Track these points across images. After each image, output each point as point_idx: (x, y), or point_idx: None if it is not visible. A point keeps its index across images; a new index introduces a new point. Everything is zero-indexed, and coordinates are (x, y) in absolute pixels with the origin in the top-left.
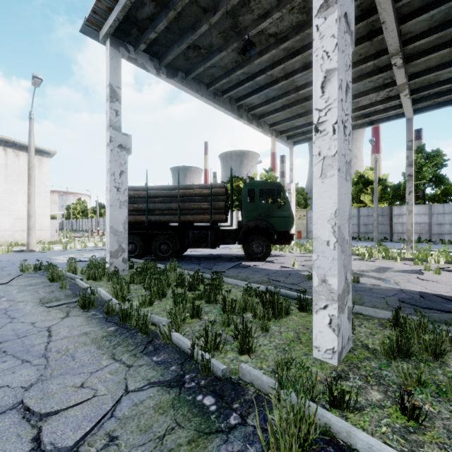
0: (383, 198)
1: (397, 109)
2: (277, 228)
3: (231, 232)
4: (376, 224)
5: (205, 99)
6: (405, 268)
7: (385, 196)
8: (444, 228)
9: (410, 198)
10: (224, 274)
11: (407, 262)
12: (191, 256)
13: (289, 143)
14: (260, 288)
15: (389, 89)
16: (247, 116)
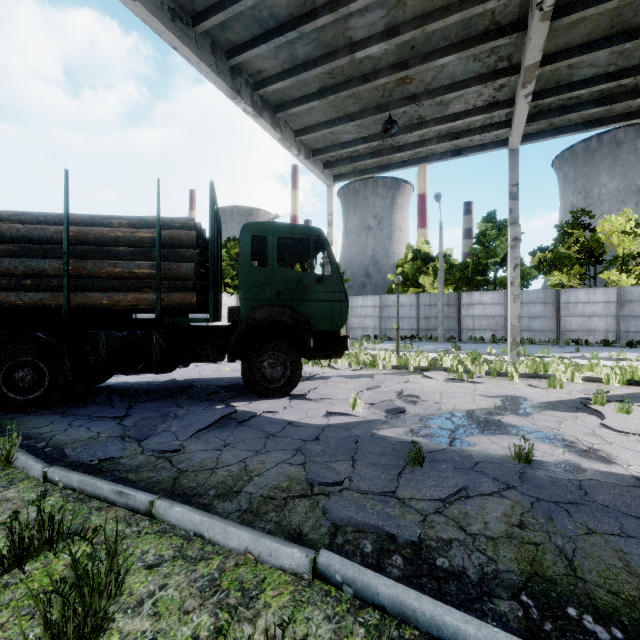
0: (447, 281)
1: (502, 128)
2: (315, 324)
3: (213, 332)
4: (442, 317)
5: (147, 14)
6: (546, 398)
7: (451, 279)
8: (522, 323)
9: (516, 276)
10: (178, 460)
11: (533, 382)
12: (122, 387)
13: (328, 177)
14: (286, 561)
15: (503, 80)
16: (252, 97)
